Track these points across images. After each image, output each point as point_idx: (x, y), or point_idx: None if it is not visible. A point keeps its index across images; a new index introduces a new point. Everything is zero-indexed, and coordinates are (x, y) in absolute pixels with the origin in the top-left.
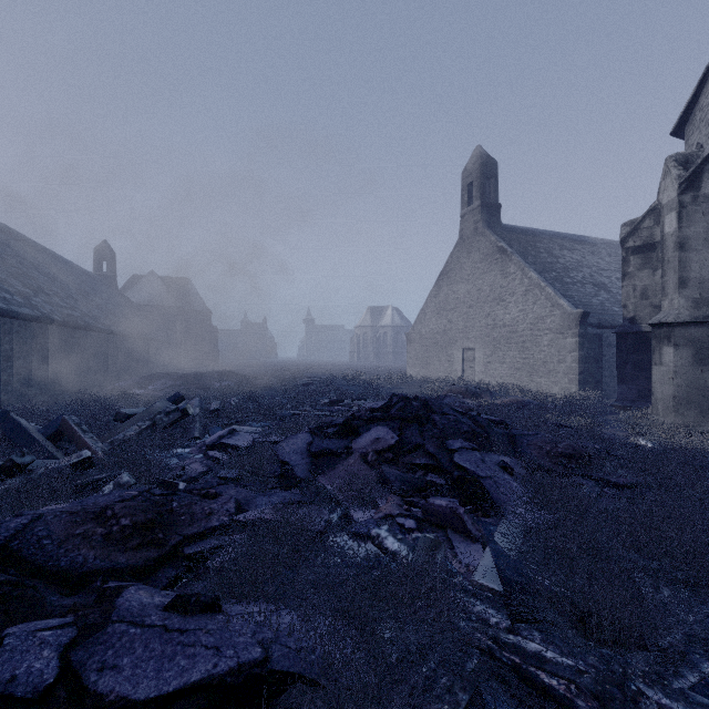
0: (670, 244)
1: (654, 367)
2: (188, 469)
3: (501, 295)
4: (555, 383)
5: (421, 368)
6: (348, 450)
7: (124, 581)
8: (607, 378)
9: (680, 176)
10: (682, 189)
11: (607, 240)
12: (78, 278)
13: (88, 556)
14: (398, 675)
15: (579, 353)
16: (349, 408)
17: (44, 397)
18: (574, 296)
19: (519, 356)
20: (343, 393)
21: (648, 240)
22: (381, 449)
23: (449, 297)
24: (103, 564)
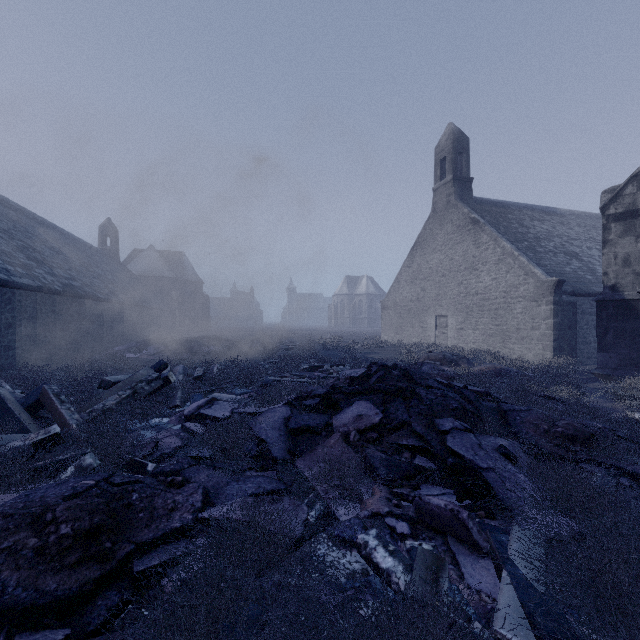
0: None
1: None
2: (163, 443)
3: (473, 264)
4: (529, 350)
5: (395, 333)
6: (328, 426)
7: (41, 628)
8: (581, 344)
9: None
10: None
11: (575, 212)
12: (82, 252)
13: (8, 582)
14: None
15: (554, 321)
16: (328, 374)
17: (45, 361)
18: (547, 264)
19: (491, 322)
20: (323, 359)
21: (631, 207)
22: (364, 428)
23: (422, 267)
24: (23, 596)
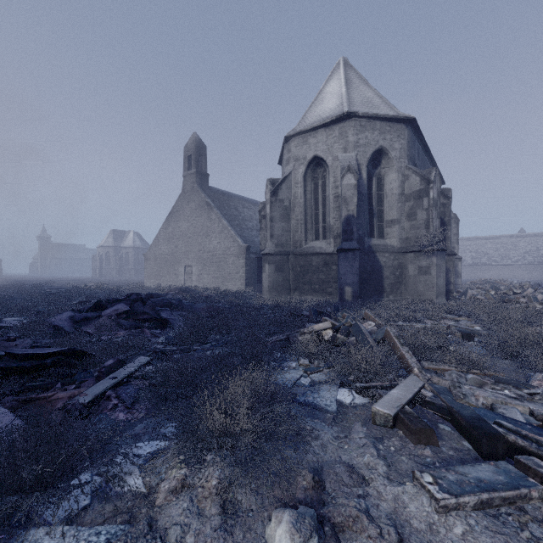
0: (268, 218)
1: (263, 273)
2: None
3: (207, 232)
4: (235, 285)
5: (156, 279)
6: (99, 317)
7: None
8: None
9: (271, 189)
10: (272, 195)
11: None
12: None
13: None
14: (123, 354)
15: (246, 268)
16: None
17: None
18: (246, 236)
19: (217, 270)
20: (90, 296)
21: None
22: (120, 313)
23: (175, 230)
24: None
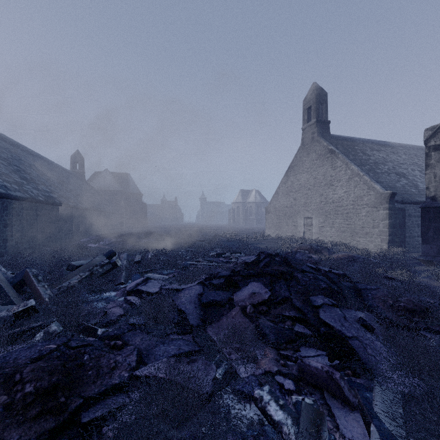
0: None
1: None
2: (110, 312)
3: (331, 181)
4: (371, 242)
5: (275, 230)
6: (230, 300)
7: None
8: (408, 238)
9: None
10: None
11: (402, 144)
12: (59, 173)
13: None
14: None
15: (389, 221)
16: (229, 259)
17: (32, 249)
18: (383, 181)
19: (343, 222)
20: (225, 248)
21: None
22: (257, 303)
23: (294, 183)
24: None
